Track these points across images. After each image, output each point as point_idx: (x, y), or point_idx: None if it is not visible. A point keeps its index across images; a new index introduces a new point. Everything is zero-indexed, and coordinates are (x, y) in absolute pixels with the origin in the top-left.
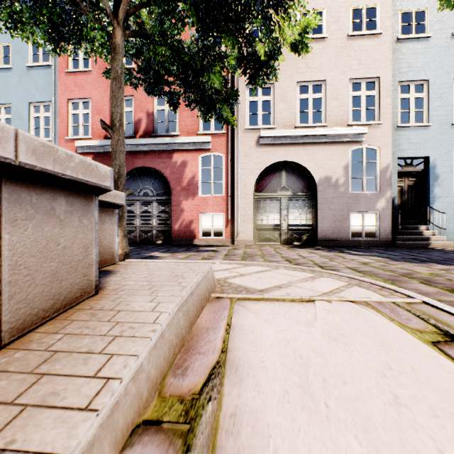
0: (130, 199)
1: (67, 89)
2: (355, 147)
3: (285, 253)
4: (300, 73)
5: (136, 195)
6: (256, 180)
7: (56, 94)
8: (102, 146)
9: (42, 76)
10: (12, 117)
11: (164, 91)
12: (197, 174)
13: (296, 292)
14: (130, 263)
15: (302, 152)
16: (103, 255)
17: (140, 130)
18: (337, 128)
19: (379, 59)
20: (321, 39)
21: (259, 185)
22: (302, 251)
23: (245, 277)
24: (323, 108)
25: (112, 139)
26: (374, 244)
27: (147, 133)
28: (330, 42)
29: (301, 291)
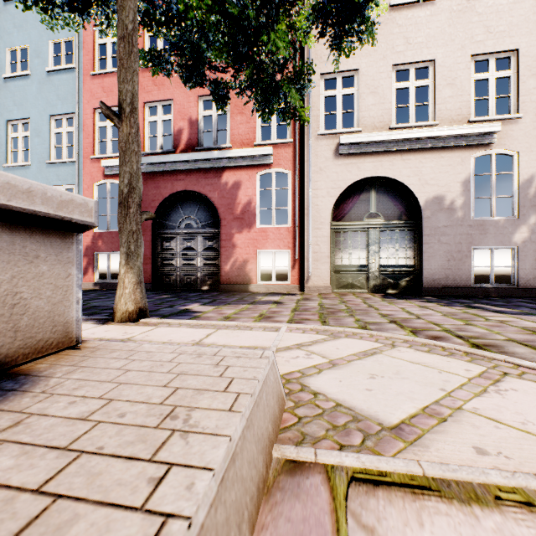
0: (169, 233)
1: (93, 95)
2: (479, 153)
3: (383, 308)
4: (397, 52)
5: (176, 227)
6: (334, 204)
7: (80, 103)
8: None
9: (64, 82)
10: (30, 134)
11: (207, 79)
12: (254, 198)
13: (501, 446)
14: (104, 345)
15: (400, 163)
16: (30, 334)
17: (181, 143)
18: (453, 127)
19: (518, 22)
20: (428, 2)
21: (339, 211)
22: (407, 304)
23: (341, 370)
24: (431, 100)
25: (119, 133)
26: (509, 293)
27: (190, 146)
28: (441, 5)
29: (510, 442)
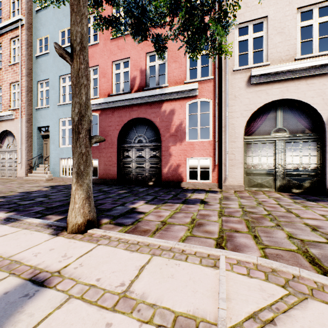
0: (128, 146)
1: None
2: None
3: (303, 214)
4: None
5: (132, 142)
6: (246, 123)
7: None
8: (106, 103)
9: None
10: (49, 88)
11: (150, 34)
12: (184, 120)
13: None
14: None
15: (304, 86)
16: None
17: (135, 86)
18: None
19: None
20: None
21: (249, 128)
22: (323, 209)
23: None
24: None
25: (71, 69)
26: None
27: (141, 87)
28: None
29: None
